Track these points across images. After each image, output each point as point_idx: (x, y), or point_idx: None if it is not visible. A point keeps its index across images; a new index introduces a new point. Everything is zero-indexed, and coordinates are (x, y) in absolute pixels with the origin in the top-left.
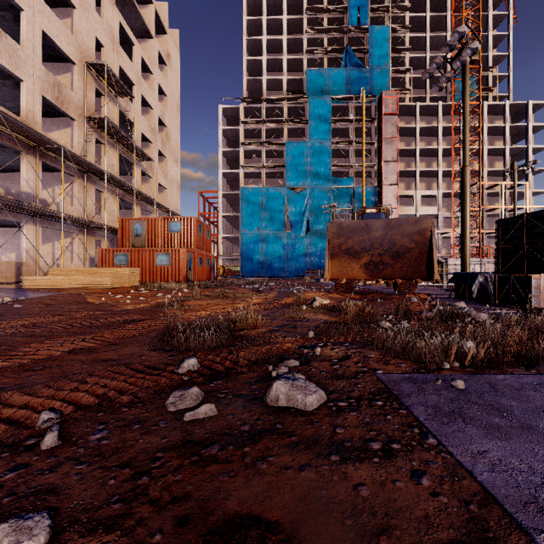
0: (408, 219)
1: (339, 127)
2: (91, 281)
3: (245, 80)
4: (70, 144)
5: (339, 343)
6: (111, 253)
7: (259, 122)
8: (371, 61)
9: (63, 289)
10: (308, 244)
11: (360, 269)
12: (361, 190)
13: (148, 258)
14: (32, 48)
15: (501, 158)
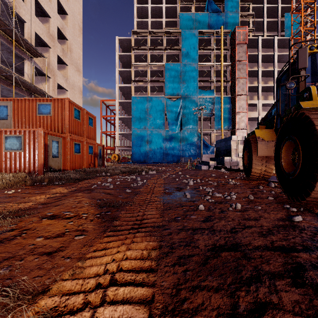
0: None
1: (203, 54)
2: None
3: (135, 21)
4: None
5: None
6: None
7: (145, 49)
8: (226, 8)
9: None
10: (181, 138)
11: None
12: (220, 99)
13: None
14: None
15: None
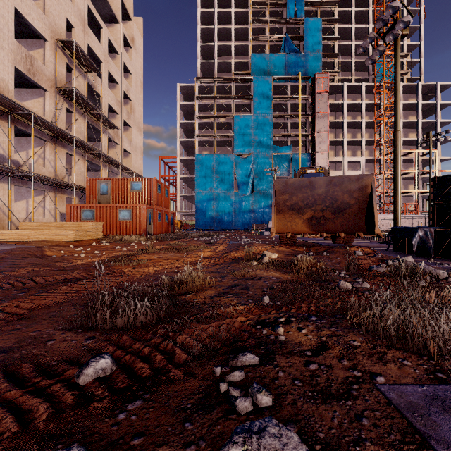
0: (349, 177)
1: (279, 103)
2: (56, 235)
3: (199, 62)
4: (43, 112)
5: (304, 317)
6: (79, 209)
7: (211, 98)
8: (306, 48)
9: (29, 242)
10: (252, 202)
11: (304, 224)
12: (298, 157)
13: (112, 214)
14: (5, 22)
15: (414, 130)
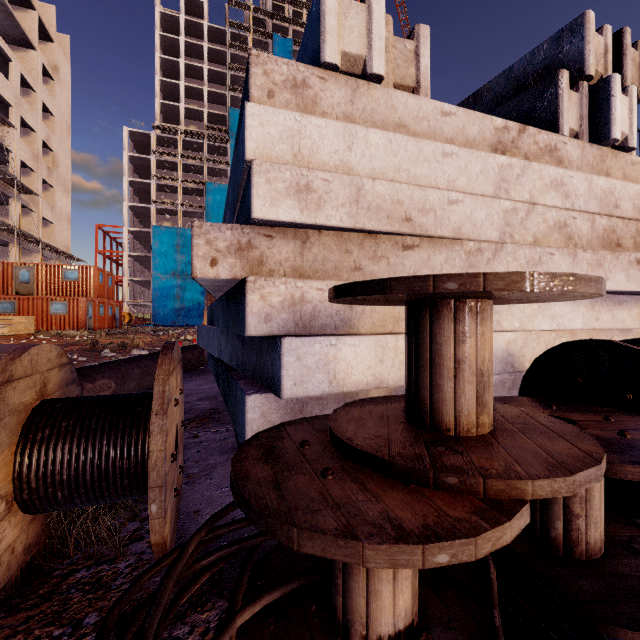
0: None
1: None
2: None
3: (158, 103)
4: None
5: None
6: None
7: (175, 156)
8: None
9: None
10: None
11: None
12: None
13: (40, 307)
14: None
15: None
